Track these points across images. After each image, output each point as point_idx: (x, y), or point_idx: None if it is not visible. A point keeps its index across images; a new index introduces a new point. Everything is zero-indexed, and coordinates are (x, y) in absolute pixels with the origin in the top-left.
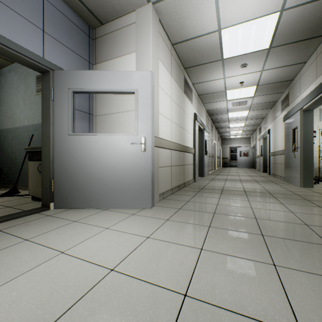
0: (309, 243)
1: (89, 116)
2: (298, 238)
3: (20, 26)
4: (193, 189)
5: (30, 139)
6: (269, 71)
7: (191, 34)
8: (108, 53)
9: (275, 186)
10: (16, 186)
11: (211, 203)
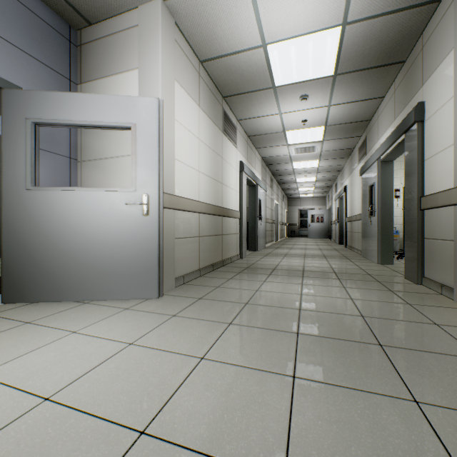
0: (354, 342)
1: (69, 161)
2: (343, 335)
3: None
4: (234, 270)
5: None
6: (338, 106)
7: (226, 48)
8: (100, 67)
9: (346, 264)
10: None
11: (249, 288)
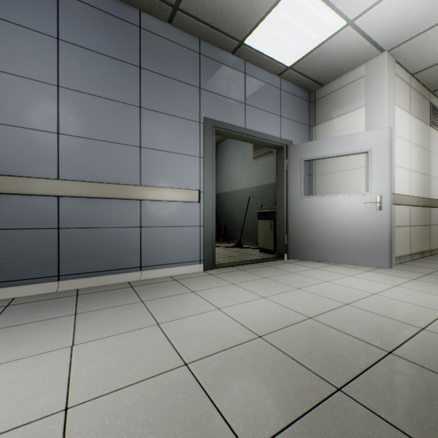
0: None
1: (308, 177)
2: None
3: (269, 121)
4: None
5: (247, 200)
6: None
7: None
8: (330, 112)
9: None
10: (240, 240)
11: None
